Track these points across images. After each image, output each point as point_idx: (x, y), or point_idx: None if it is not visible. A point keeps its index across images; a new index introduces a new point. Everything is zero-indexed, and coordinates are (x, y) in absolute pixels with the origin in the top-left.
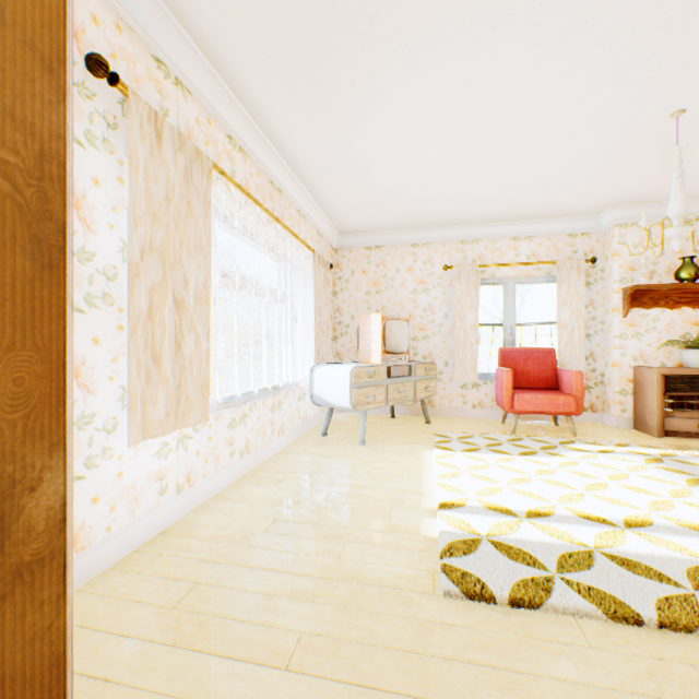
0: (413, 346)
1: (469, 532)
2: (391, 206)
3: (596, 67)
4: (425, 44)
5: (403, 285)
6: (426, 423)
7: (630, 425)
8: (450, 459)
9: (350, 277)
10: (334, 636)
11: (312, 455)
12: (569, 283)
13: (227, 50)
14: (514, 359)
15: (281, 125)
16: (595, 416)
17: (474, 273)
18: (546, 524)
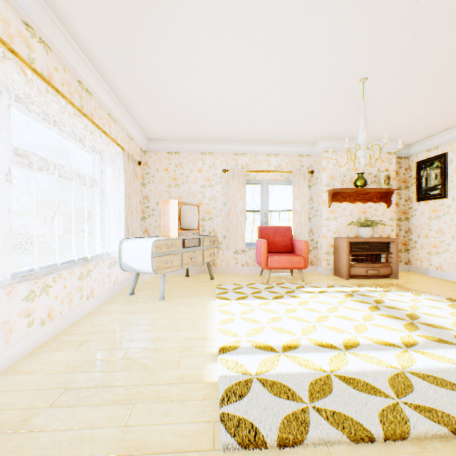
0: (202, 225)
1: (242, 373)
2: (186, 122)
3: (324, 32)
4: None
5: (195, 181)
6: (211, 279)
7: (332, 273)
8: (228, 306)
9: (155, 173)
10: None
11: (118, 314)
12: (299, 185)
13: None
14: (268, 233)
15: (84, 28)
16: (313, 268)
17: (243, 176)
18: (296, 355)
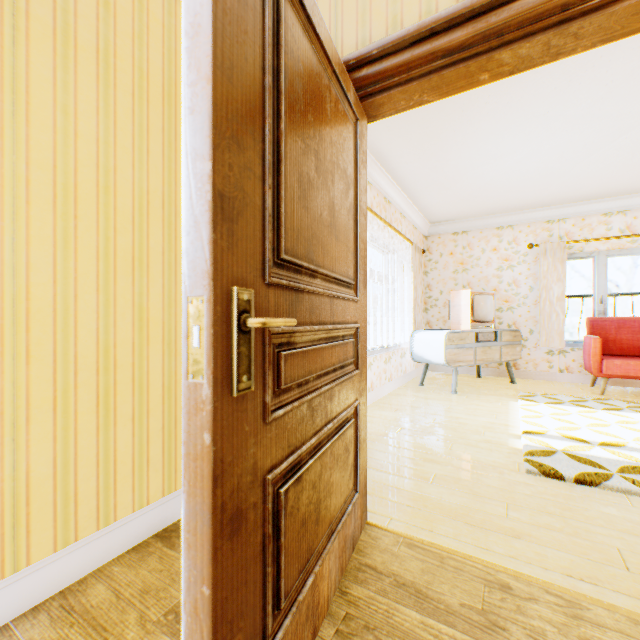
0: (497, 316)
1: (547, 447)
2: (477, 200)
3: None
4: (511, 100)
5: (488, 263)
6: (510, 382)
7: None
8: (533, 407)
9: (438, 259)
10: (455, 477)
11: (415, 397)
12: None
13: (369, 129)
14: (605, 328)
15: (395, 161)
16: None
17: (560, 249)
18: (616, 451)
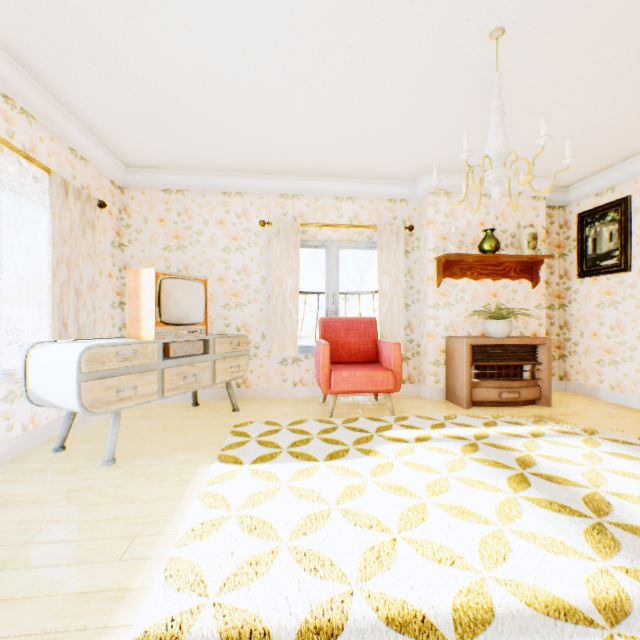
0: (225, 316)
1: None
2: (181, 129)
3: None
4: None
5: (213, 241)
6: (234, 411)
7: (443, 396)
8: (230, 481)
9: (142, 226)
10: None
11: None
12: (390, 250)
13: None
14: (337, 331)
15: None
16: (413, 388)
17: (295, 232)
18: None
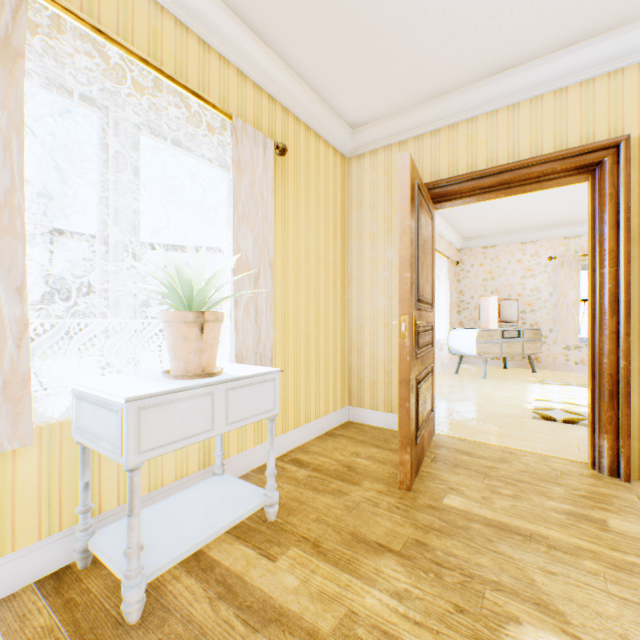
0: (521, 317)
1: (549, 407)
2: (503, 222)
3: None
4: None
5: (513, 273)
6: (532, 372)
7: None
8: (546, 387)
9: (469, 269)
10: (485, 419)
11: (453, 381)
12: None
13: None
14: None
15: None
16: None
17: (575, 262)
18: None
